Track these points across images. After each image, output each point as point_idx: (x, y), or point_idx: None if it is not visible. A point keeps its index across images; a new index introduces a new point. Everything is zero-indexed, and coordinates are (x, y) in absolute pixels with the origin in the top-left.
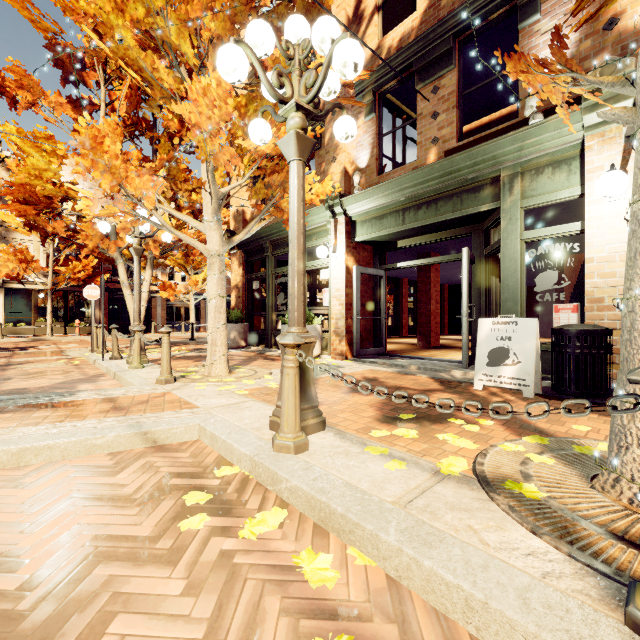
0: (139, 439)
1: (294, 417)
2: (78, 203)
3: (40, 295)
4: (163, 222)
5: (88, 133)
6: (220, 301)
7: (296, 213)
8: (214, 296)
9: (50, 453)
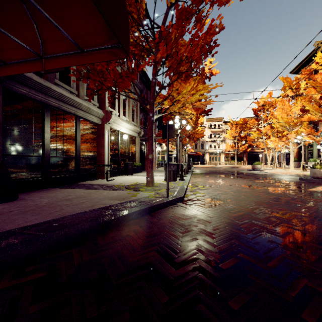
0: (285, 171)
1: (301, 168)
2: (269, 145)
3: (231, 154)
4: (283, 147)
5: (274, 140)
6: (292, 158)
7: (302, 151)
8: (291, 157)
9: (278, 171)
